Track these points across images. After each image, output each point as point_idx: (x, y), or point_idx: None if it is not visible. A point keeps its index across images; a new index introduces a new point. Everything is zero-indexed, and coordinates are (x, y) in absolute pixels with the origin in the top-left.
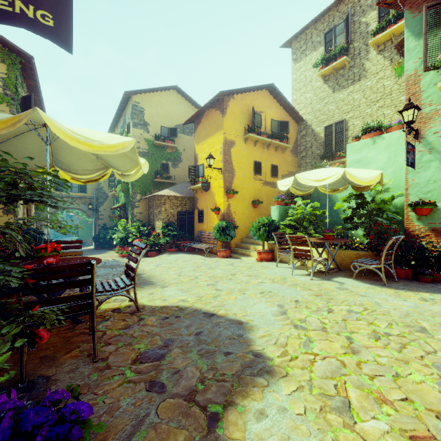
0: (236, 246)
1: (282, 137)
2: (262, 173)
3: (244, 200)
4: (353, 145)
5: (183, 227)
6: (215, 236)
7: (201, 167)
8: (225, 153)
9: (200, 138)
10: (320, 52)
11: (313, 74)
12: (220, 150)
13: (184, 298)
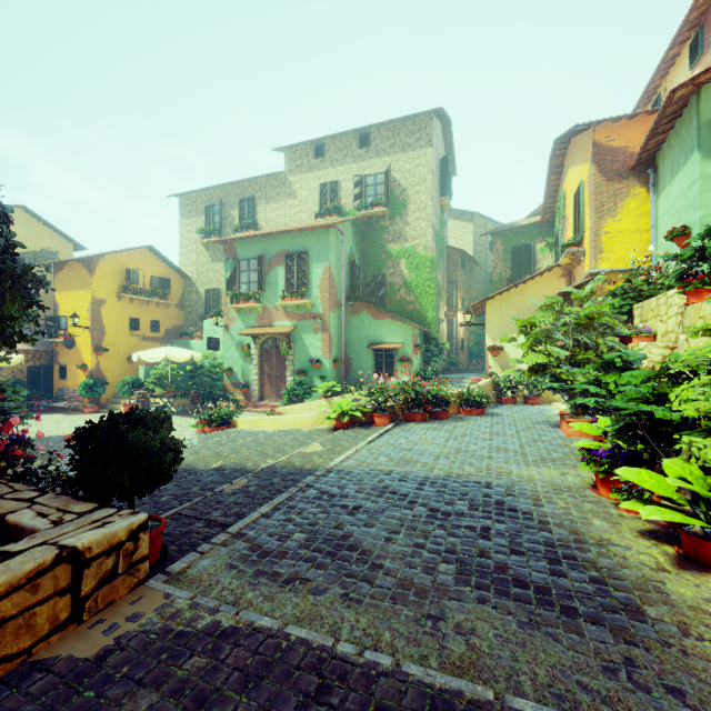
0: (107, 402)
1: (164, 294)
2: (141, 329)
3: (118, 357)
4: (207, 321)
5: (37, 385)
6: (81, 393)
7: (64, 319)
8: (94, 312)
9: (62, 287)
10: (203, 221)
11: (197, 237)
12: (88, 308)
13: (50, 434)
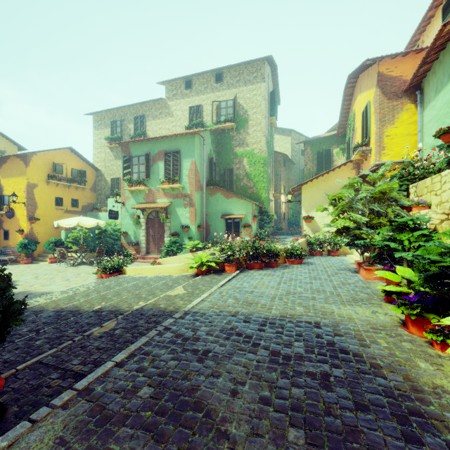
0: (38, 255)
1: (81, 181)
2: (64, 205)
3: (47, 224)
4: (110, 199)
5: None
6: (18, 250)
7: (7, 197)
8: (28, 192)
9: (6, 175)
10: (109, 131)
11: (105, 143)
12: (24, 190)
13: None
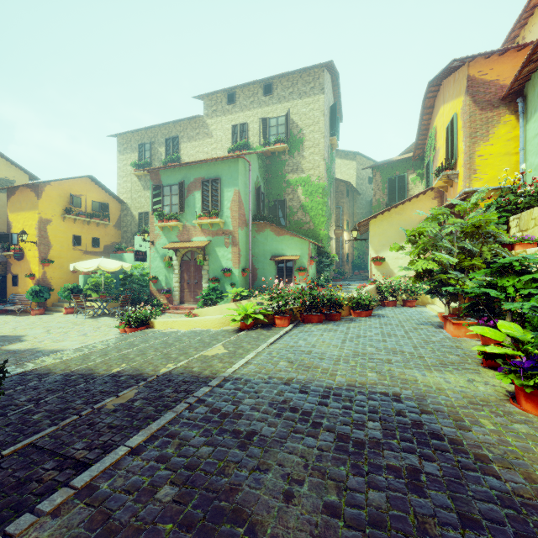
0: (52, 305)
1: (103, 216)
2: (83, 244)
3: (63, 267)
4: (137, 238)
5: None
6: (29, 298)
7: (16, 236)
8: (41, 229)
9: (14, 208)
10: (136, 156)
11: (132, 170)
12: (36, 226)
13: None
